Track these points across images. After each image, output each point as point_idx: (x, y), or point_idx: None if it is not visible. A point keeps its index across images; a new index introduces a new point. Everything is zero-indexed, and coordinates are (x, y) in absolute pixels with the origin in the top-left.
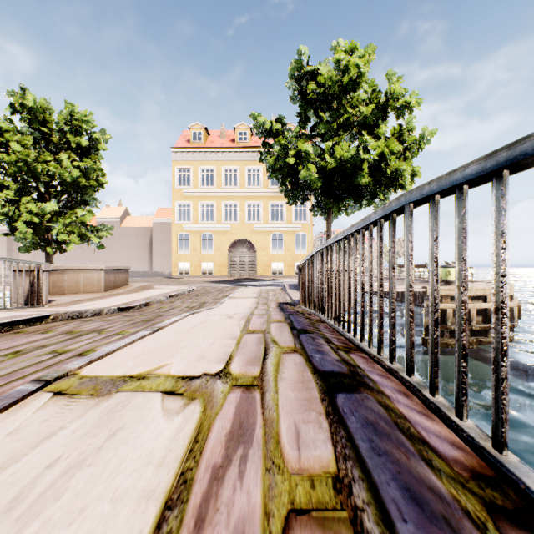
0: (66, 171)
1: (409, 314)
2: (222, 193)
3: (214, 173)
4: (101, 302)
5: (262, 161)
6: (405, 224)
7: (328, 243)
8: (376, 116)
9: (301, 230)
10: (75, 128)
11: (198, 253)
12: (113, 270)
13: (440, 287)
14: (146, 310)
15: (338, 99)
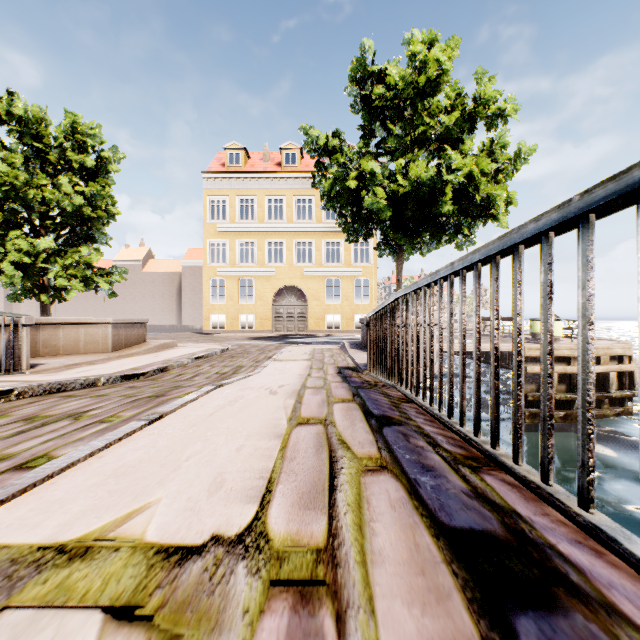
0: (66, 198)
1: None
2: (265, 228)
3: (256, 204)
4: (103, 366)
5: (315, 186)
6: None
7: (419, 284)
8: (461, 127)
9: (363, 275)
10: (78, 143)
11: (236, 303)
12: (125, 324)
13: None
14: (161, 378)
15: (412, 106)
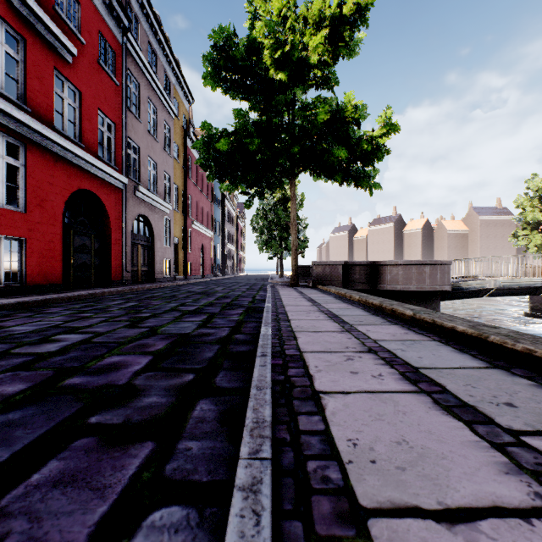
0: None
1: None
2: None
3: None
4: None
5: None
6: None
7: None
8: None
9: None
10: None
11: None
12: None
13: None
14: None
15: None
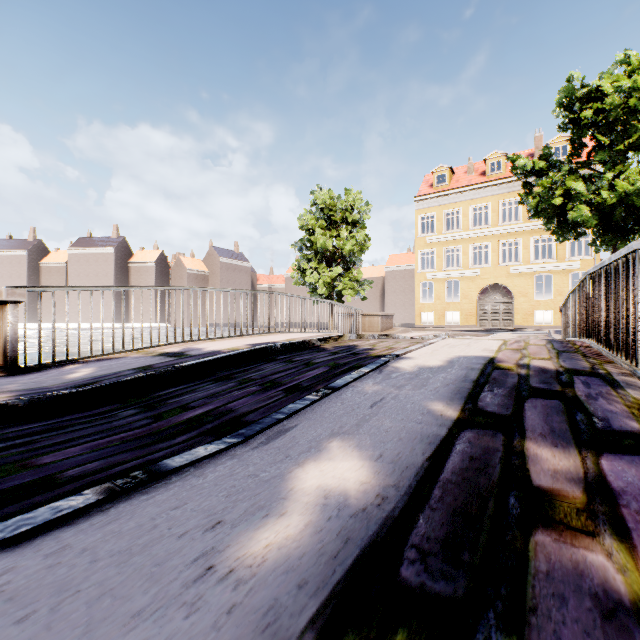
0: (346, 242)
1: (588, 316)
2: (469, 235)
3: (460, 214)
4: None
5: (521, 203)
6: (587, 282)
7: (572, 288)
8: None
9: (580, 268)
10: (351, 207)
11: (442, 301)
12: (385, 316)
13: None
14: None
15: (623, 122)
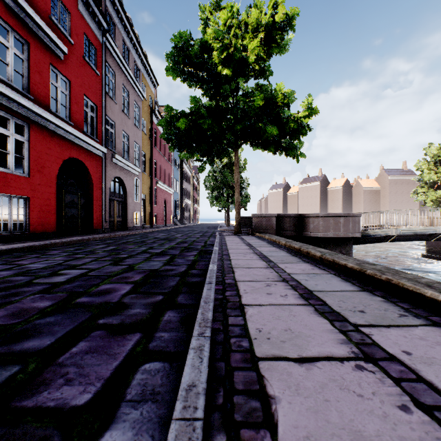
0: None
1: None
2: None
3: None
4: None
5: None
6: None
7: None
8: None
9: None
10: None
11: None
12: None
13: None
14: None
15: None
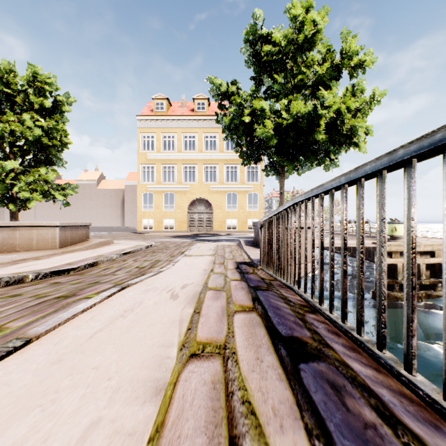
0: (28, 130)
1: None
2: (182, 156)
3: (175, 139)
4: (45, 261)
5: (218, 122)
6: None
7: (325, 187)
8: (330, 75)
9: (253, 190)
10: (37, 89)
11: (161, 210)
12: (70, 227)
13: (391, 243)
14: (89, 272)
15: (293, 58)
